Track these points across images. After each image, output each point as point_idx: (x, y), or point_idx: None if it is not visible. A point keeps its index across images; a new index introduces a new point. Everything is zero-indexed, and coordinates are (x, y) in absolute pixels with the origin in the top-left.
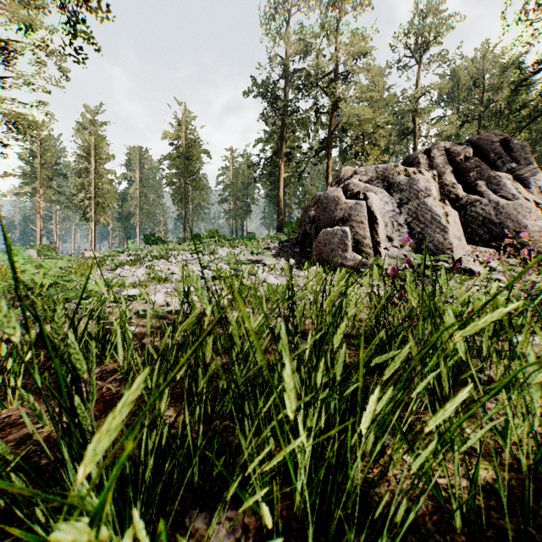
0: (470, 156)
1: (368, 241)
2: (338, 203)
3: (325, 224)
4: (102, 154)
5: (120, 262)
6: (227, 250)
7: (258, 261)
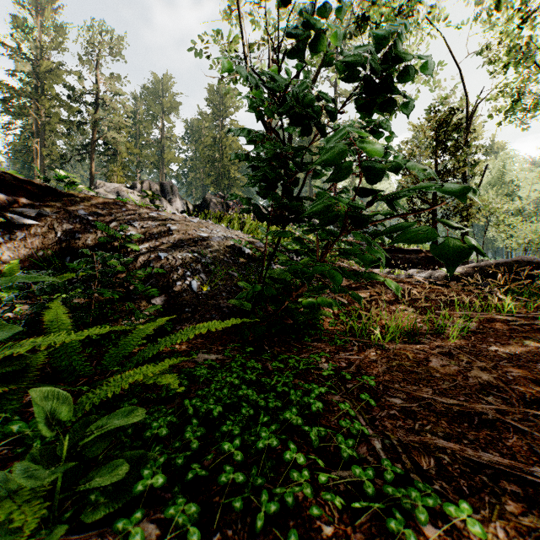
0: (158, 190)
1: None
2: None
3: None
4: None
5: None
6: None
7: None
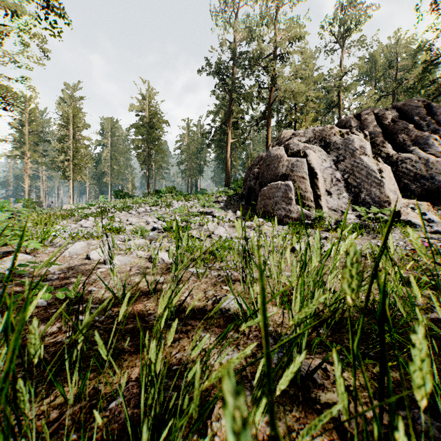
0: (397, 119)
1: (310, 195)
2: (280, 160)
3: (269, 180)
4: (78, 123)
5: (86, 214)
6: (181, 203)
7: (208, 213)
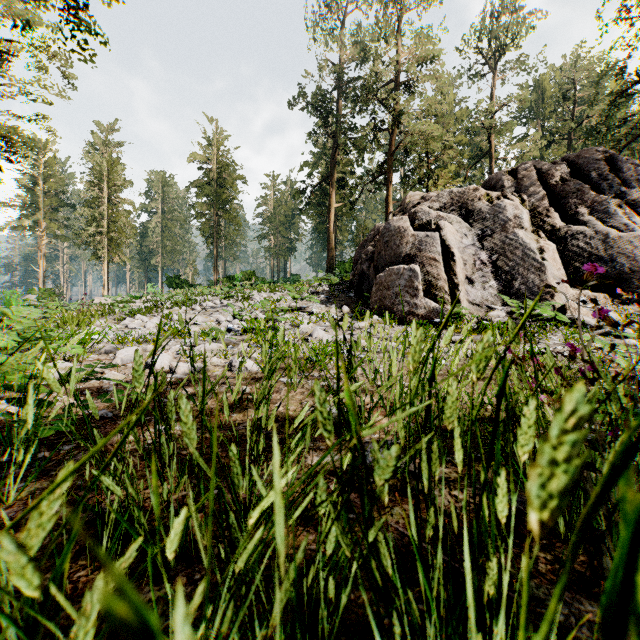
0: (568, 177)
1: (443, 283)
2: (403, 236)
3: (387, 262)
4: (116, 180)
5: (131, 310)
6: (265, 295)
7: (303, 308)
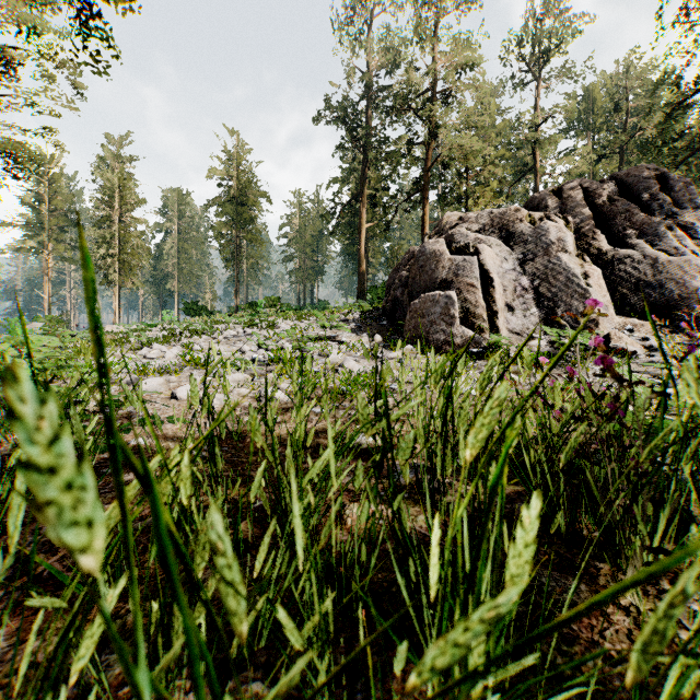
0: (616, 197)
1: (482, 311)
2: (440, 260)
3: (422, 288)
4: (128, 198)
5: (148, 340)
6: (291, 323)
7: (332, 337)
